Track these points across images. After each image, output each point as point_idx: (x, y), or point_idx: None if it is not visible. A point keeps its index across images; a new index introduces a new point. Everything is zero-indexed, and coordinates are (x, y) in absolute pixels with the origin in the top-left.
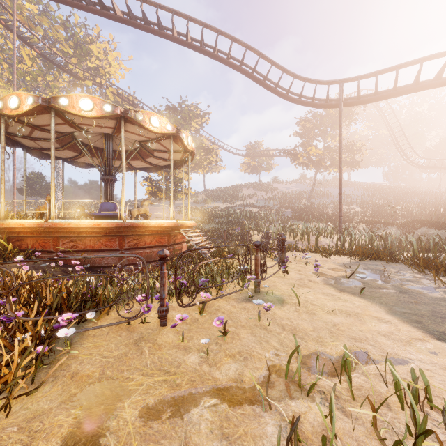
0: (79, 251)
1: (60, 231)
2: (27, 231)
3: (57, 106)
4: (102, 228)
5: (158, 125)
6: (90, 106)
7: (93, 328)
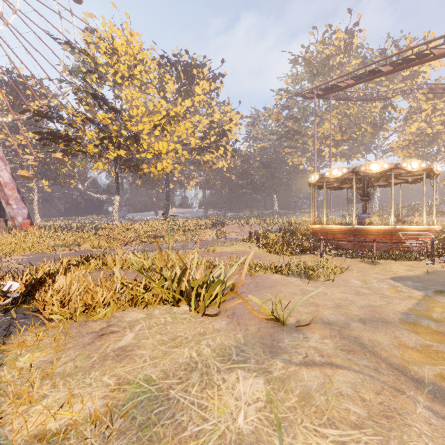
0: (335, 240)
1: (327, 230)
2: (317, 230)
3: (325, 177)
4: (343, 230)
5: (376, 168)
6: (337, 172)
7: (304, 253)
